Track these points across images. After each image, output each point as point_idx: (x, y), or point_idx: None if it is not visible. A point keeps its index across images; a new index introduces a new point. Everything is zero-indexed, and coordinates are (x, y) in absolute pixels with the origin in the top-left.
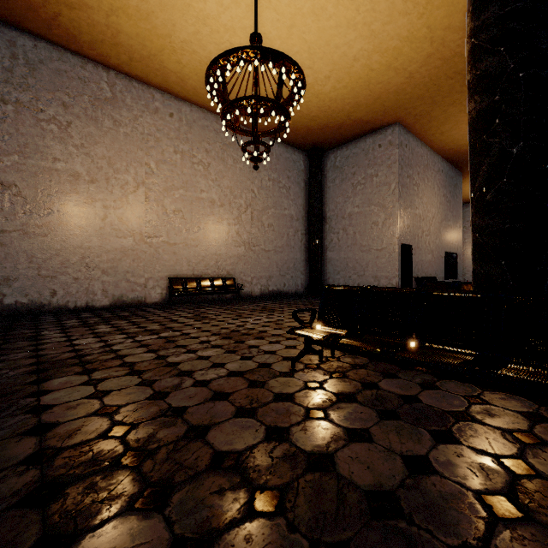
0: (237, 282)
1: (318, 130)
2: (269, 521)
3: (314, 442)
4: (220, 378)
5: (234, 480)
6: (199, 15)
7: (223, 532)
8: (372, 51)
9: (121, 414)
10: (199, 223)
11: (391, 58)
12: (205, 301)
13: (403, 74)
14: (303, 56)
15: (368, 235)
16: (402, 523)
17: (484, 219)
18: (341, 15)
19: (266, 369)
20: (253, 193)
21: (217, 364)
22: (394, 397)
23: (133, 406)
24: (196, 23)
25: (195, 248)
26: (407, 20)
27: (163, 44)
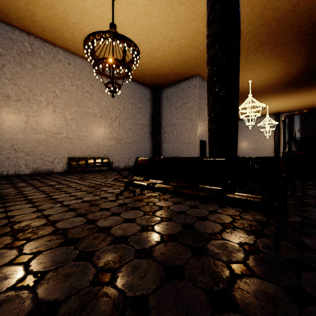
0: (110, 160)
1: (156, 77)
2: (67, 247)
3: (106, 223)
4: (77, 203)
5: (59, 237)
6: (82, 9)
7: (44, 251)
8: (180, 37)
9: (15, 218)
10: (87, 126)
11: (190, 41)
12: (90, 171)
13: (197, 50)
14: (143, 37)
15: (183, 135)
16: (124, 244)
17: (211, 125)
18: (161, 17)
19: (103, 199)
20: (119, 110)
21: (79, 198)
22: (157, 207)
23: (23, 215)
24: (81, 13)
25: (84, 141)
26: (195, 22)
27: (62, 23)
